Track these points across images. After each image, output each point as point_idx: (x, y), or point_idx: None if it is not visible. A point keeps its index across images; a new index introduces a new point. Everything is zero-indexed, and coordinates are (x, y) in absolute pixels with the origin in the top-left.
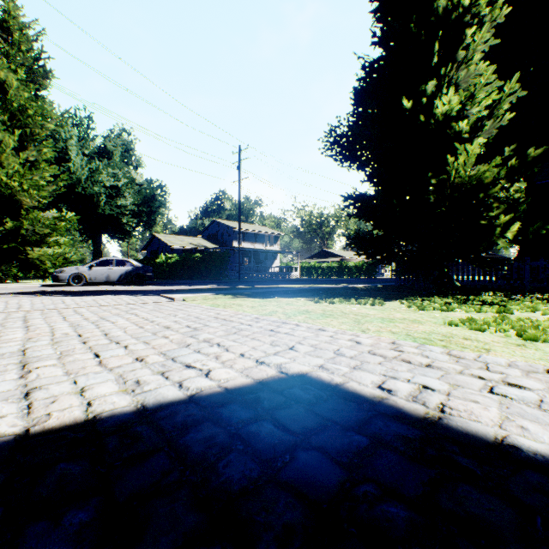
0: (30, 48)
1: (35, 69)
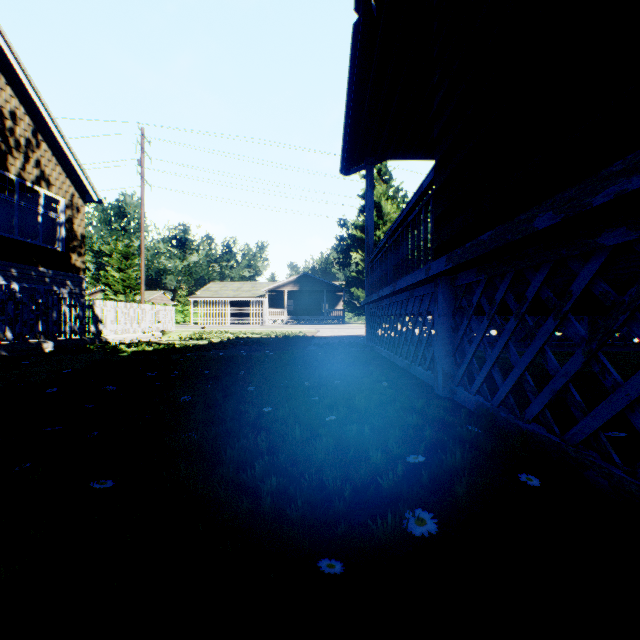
0: (391, 179)
1: (394, 192)
